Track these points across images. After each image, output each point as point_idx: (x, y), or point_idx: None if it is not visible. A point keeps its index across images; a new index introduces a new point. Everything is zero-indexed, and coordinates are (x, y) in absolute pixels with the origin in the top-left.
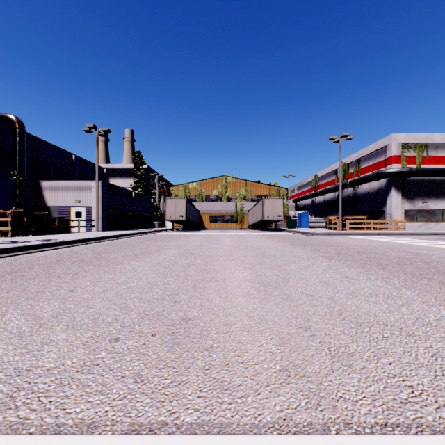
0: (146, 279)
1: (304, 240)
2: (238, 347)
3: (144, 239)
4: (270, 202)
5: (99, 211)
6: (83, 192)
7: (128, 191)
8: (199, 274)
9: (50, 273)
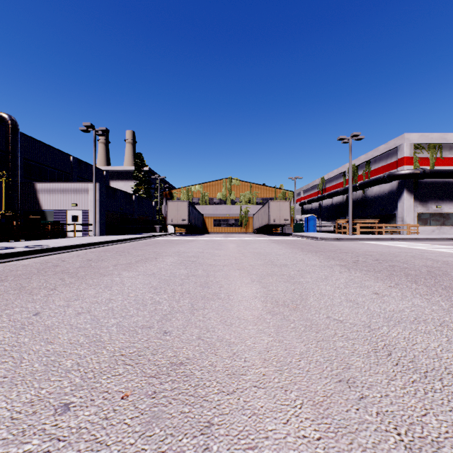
0: (134, 296)
1: (315, 246)
2: (252, 425)
3: (142, 244)
4: (277, 205)
5: (96, 215)
6: (80, 195)
7: (128, 194)
8: (199, 290)
9: (22, 288)
